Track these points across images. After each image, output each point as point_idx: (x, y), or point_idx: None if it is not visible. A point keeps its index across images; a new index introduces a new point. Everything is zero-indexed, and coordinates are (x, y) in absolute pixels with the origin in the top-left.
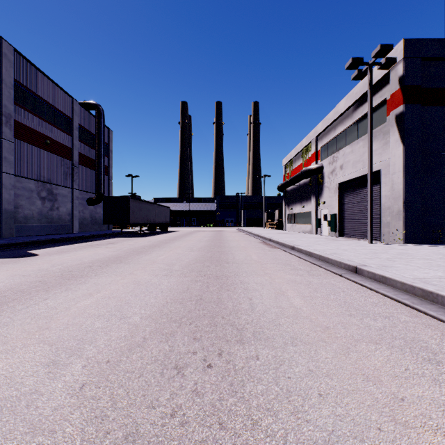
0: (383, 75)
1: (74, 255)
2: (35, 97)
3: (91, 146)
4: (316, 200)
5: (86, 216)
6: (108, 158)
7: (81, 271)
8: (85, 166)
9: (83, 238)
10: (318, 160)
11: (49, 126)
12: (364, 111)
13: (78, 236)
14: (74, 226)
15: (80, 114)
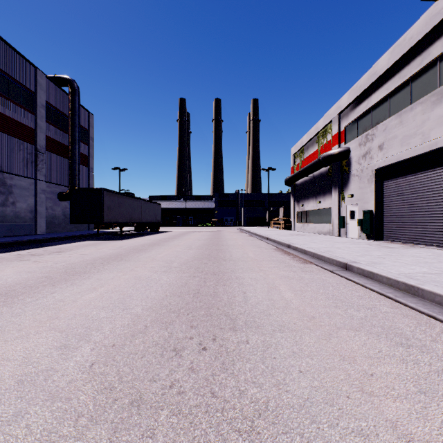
0: None
1: None
2: None
3: (64, 130)
4: (338, 193)
5: (57, 214)
6: (87, 146)
7: None
8: (55, 153)
9: (34, 243)
10: (341, 143)
11: None
12: (425, 61)
13: (28, 240)
14: (39, 226)
15: (48, 89)
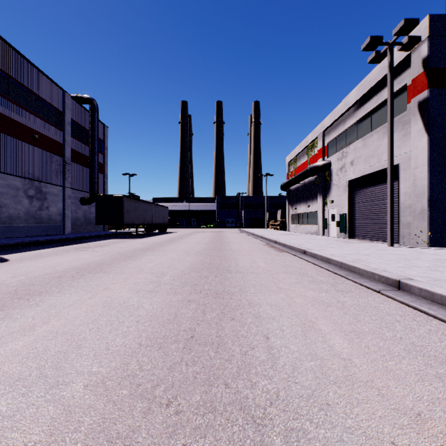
0: (403, 58)
1: (49, 261)
2: (22, 88)
3: (85, 142)
4: (322, 199)
5: (79, 216)
6: (103, 155)
7: (43, 285)
8: (78, 163)
9: (72, 240)
10: (325, 157)
11: (37, 119)
12: (379, 100)
13: (67, 238)
14: (66, 226)
15: (72, 108)
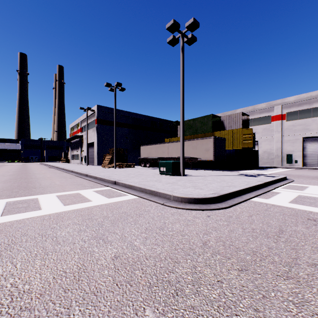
0: (94, 112)
1: None
2: None
3: None
4: (81, 149)
5: None
6: None
7: None
8: None
9: None
10: (82, 132)
11: None
12: (92, 120)
13: None
14: None
15: None
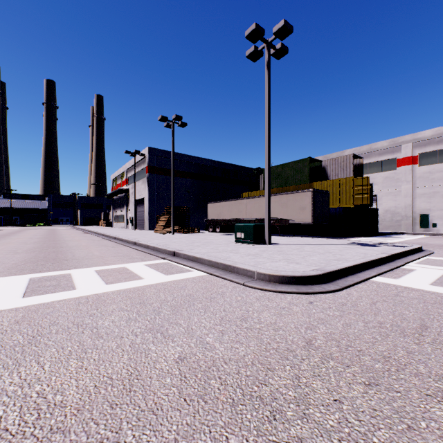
0: (144, 156)
1: None
2: None
3: None
4: (126, 208)
5: None
6: None
7: None
8: None
9: None
10: (127, 184)
11: None
12: (141, 168)
13: None
14: None
15: None
